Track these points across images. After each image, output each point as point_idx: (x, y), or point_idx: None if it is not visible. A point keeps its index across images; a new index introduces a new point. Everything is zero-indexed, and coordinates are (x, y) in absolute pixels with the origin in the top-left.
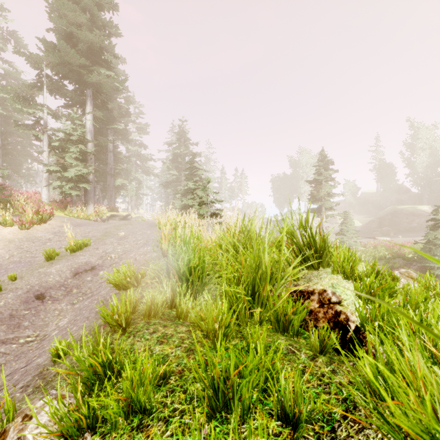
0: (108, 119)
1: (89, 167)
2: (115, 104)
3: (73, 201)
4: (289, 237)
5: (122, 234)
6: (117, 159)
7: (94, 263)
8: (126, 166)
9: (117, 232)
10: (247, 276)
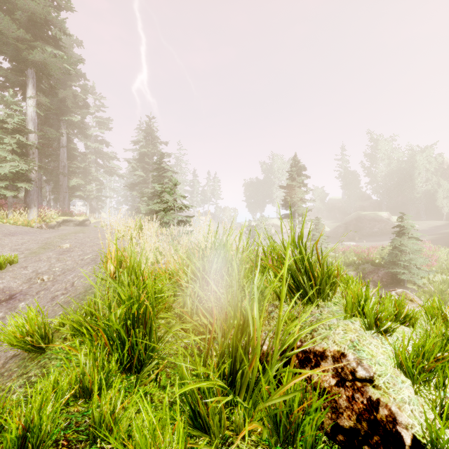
0: (60, 109)
1: (30, 163)
2: (68, 92)
3: (8, 203)
4: (278, 260)
5: (66, 246)
6: (73, 156)
7: (15, 289)
8: (83, 164)
9: (62, 242)
10: (223, 343)
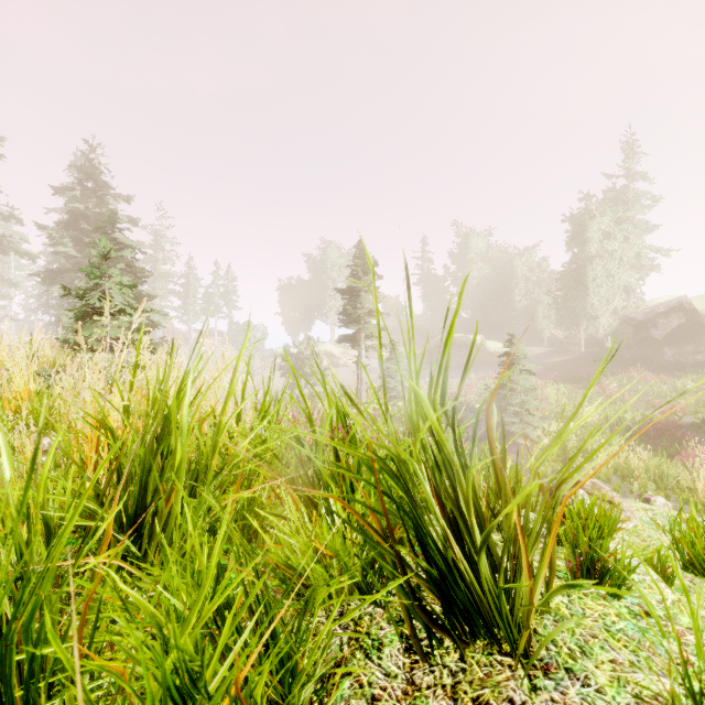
0: None
1: None
2: None
3: None
4: (367, 480)
5: None
6: None
7: None
8: None
9: None
10: None
